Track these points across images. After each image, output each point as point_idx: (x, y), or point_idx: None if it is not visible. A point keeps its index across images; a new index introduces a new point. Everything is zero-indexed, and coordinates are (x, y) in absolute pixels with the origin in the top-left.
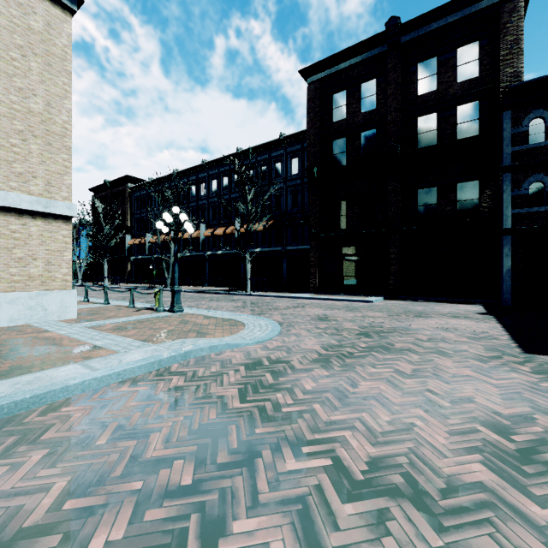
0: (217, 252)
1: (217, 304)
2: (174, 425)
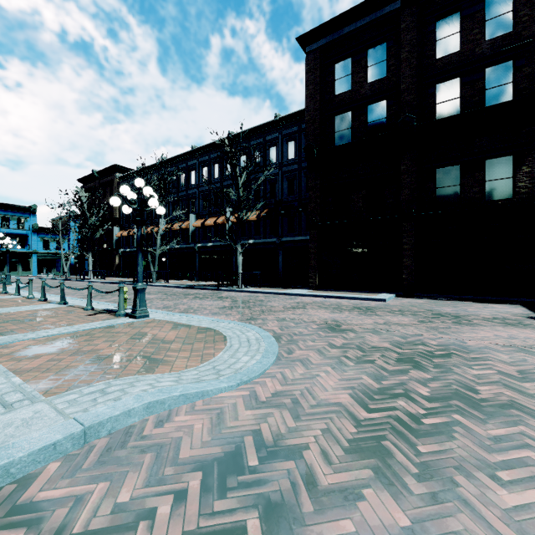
0: (208, 244)
1: (201, 303)
2: None
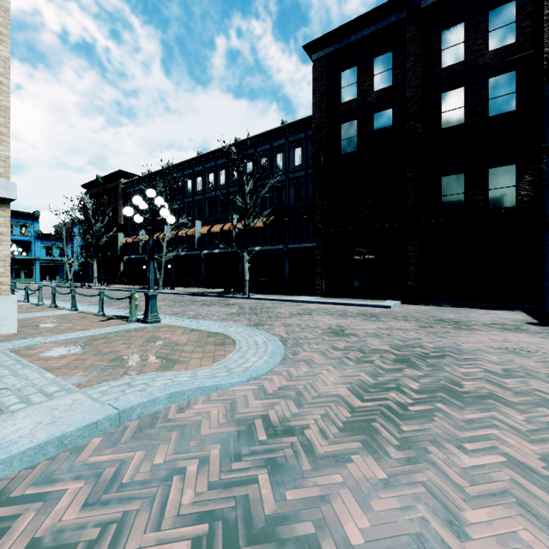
0: (214, 250)
1: (208, 310)
2: None
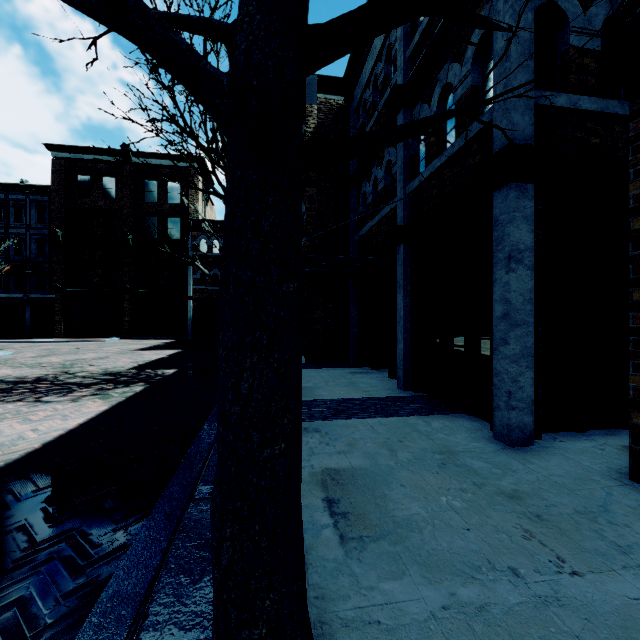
0: None
1: None
2: None
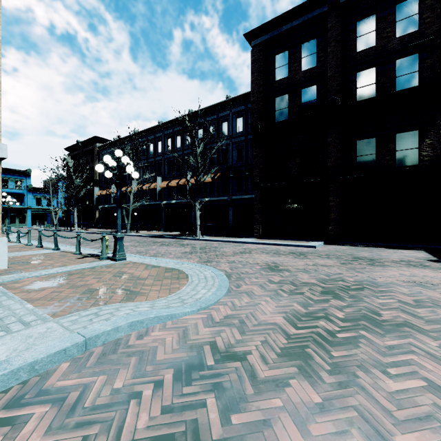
0: (172, 201)
1: (167, 249)
2: None
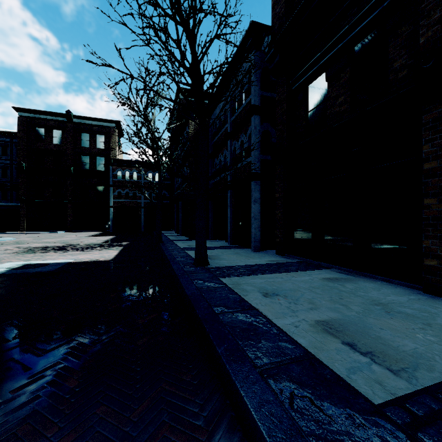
0: None
1: None
2: (7, 243)
